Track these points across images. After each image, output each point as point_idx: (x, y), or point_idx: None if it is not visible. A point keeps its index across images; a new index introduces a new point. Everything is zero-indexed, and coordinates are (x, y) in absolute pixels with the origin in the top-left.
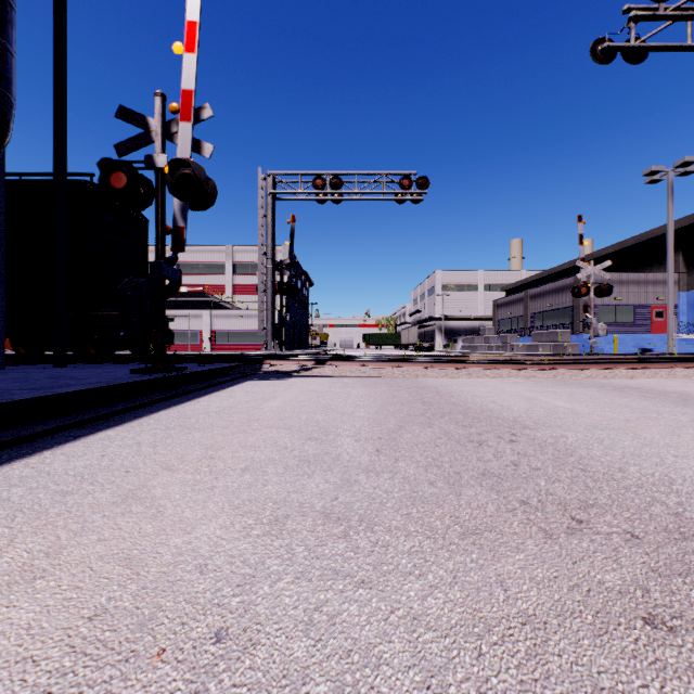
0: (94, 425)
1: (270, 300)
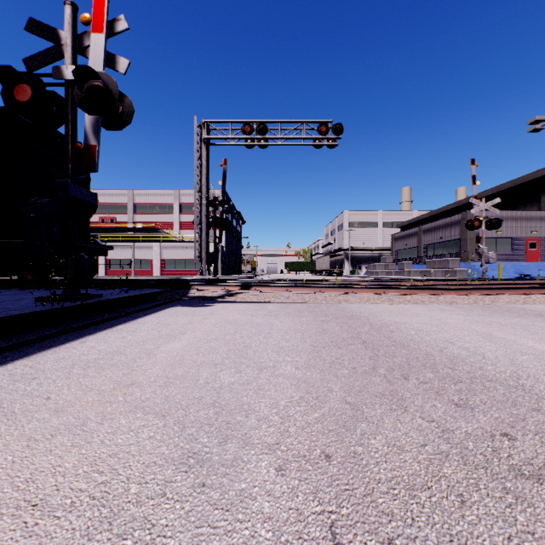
0: None
1: (205, 232)
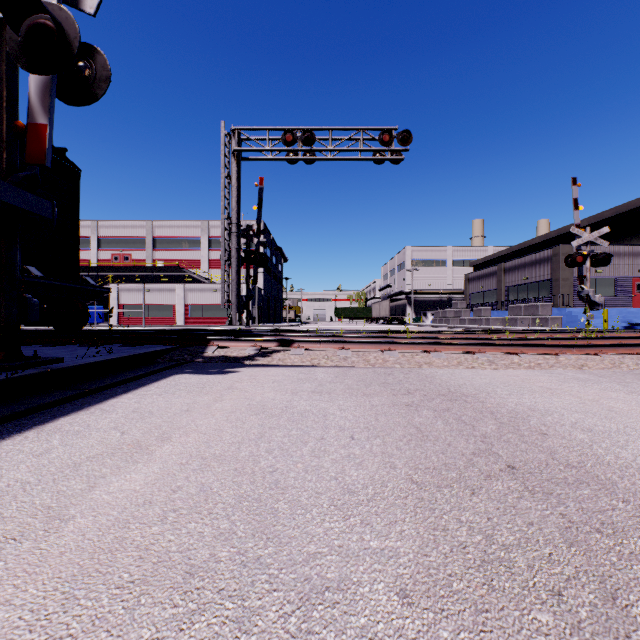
0: None
1: (235, 270)
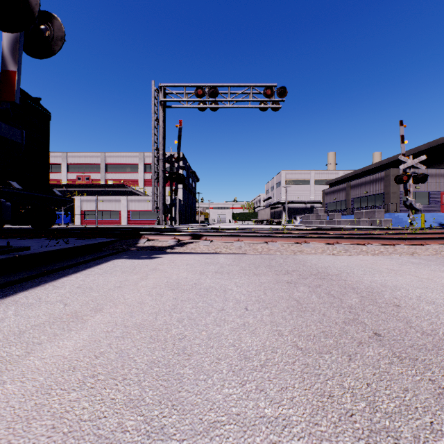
0: None
1: (161, 185)
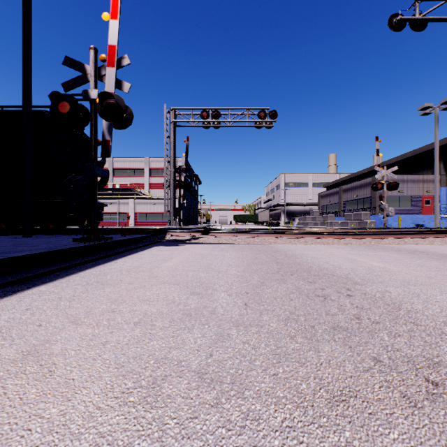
0: (33, 281)
1: (172, 192)
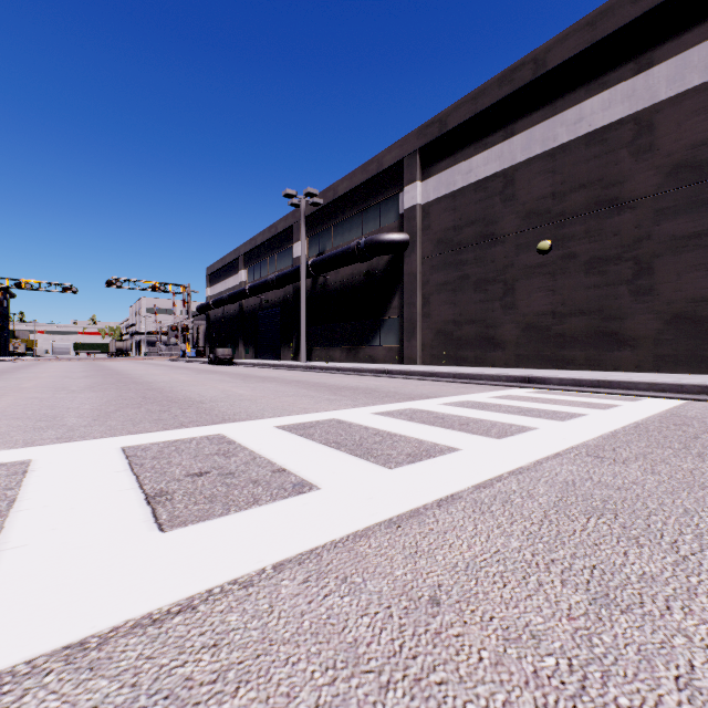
0: None
1: None
